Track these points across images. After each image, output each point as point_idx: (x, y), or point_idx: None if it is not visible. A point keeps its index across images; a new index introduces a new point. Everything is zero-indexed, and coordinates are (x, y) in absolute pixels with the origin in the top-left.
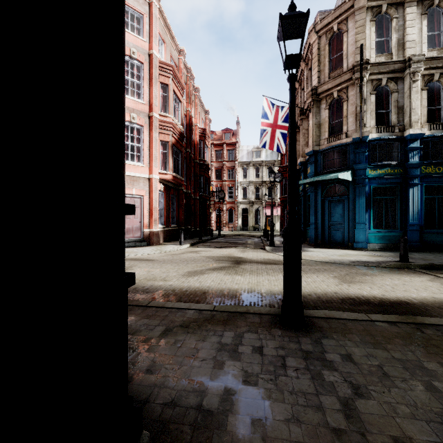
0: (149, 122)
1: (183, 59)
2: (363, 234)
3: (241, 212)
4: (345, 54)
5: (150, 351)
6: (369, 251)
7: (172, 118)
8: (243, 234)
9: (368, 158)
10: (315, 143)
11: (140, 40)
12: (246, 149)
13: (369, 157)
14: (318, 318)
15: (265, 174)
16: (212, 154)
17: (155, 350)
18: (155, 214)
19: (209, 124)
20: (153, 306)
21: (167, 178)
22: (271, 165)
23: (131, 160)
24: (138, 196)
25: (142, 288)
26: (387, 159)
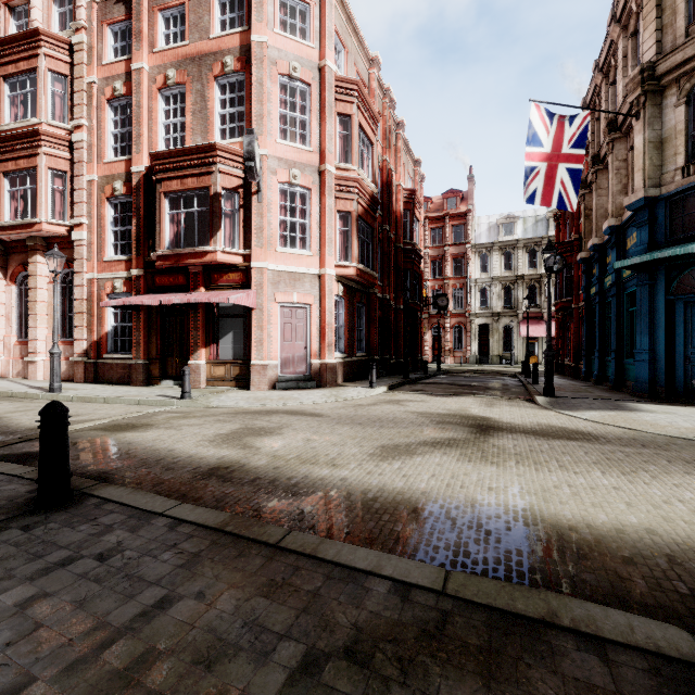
0: (320, 181)
1: (376, 74)
2: None
3: (478, 332)
4: None
5: None
6: None
7: (358, 171)
8: (482, 370)
9: None
10: (649, 182)
11: (305, 47)
12: (486, 221)
13: None
14: None
15: (522, 263)
16: (425, 234)
17: None
18: (329, 335)
19: (420, 184)
20: (290, 549)
21: (348, 274)
22: (535, 245)
23: (293, 248)
24: (302, 305)
25: (287, 481)
26: None
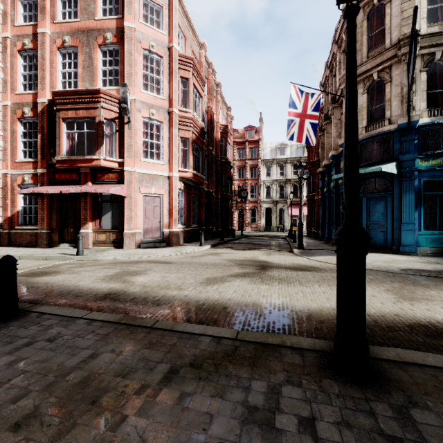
0: (169, 118)
1: (204, 53)
2: (412, 237)
3: (265, 212)
4: (388, 28)
5: (141, 415)
6: (420, 256)
7: (193, 113)
8: (267, 235)
9: (418, 147)
10: None
11: (159, 33)
12: (270, 146)
13: (419, 146)
14: (389, 362)
15: (290, 172)
16: (234, 152)
17: (149, 412)
18: (175, 214)
19: (231, 121)
20: (159, 328)
21: (187, 176)
22: (296, 162)
23: (151, 159)
24: (158, 195)
25: (153, 298)
26: (439, 148)
